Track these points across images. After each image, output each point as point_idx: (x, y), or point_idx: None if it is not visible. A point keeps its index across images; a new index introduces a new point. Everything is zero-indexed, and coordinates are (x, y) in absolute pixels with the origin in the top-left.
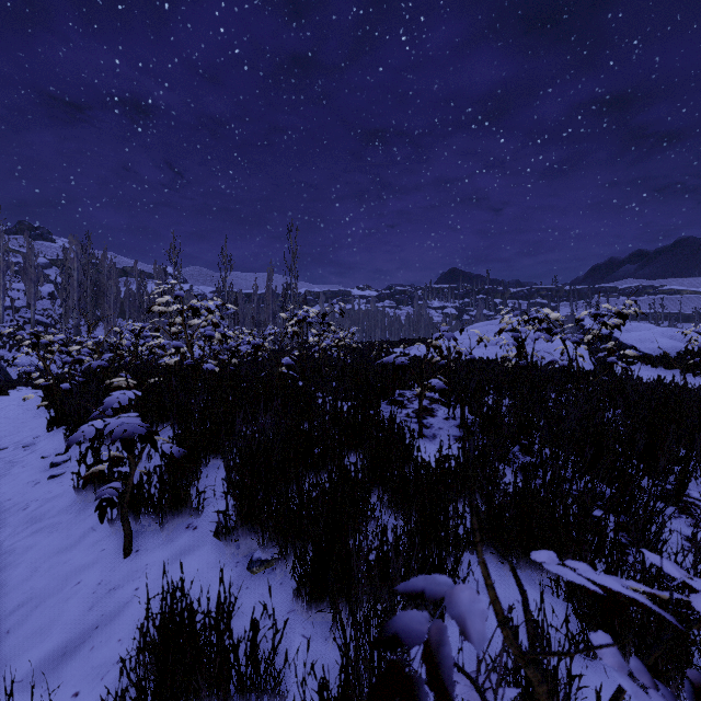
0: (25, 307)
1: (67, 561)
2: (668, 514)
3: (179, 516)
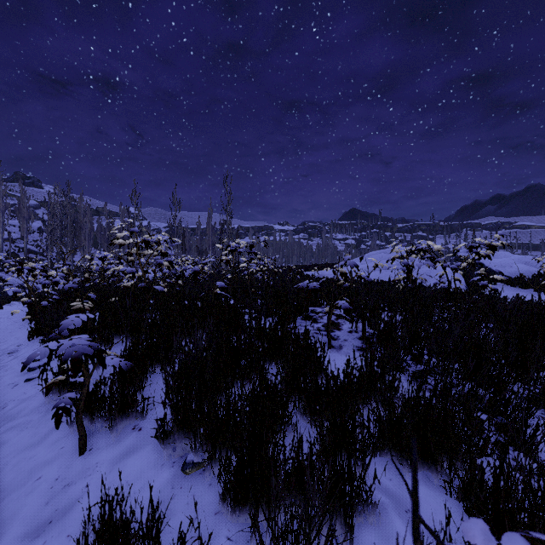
0: (20, 239)
1: (32, 457)
2: (537, 415)
3: (126, 419)
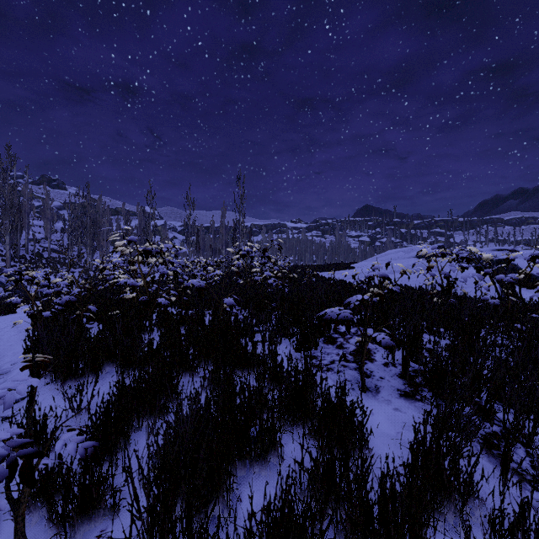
0: (44, 239)
1: None
2: None
3: (91, 518)
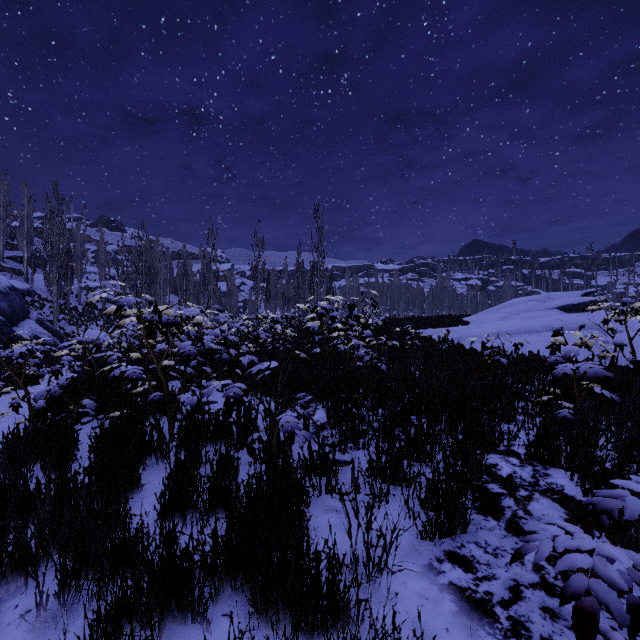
0: (99, 287)
1: None
2: None
3: None
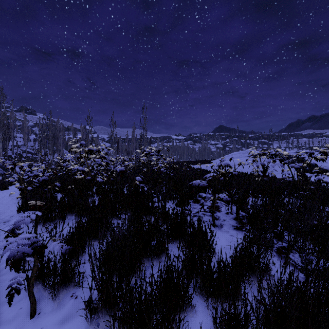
0: (23, 145)
1: None
2: None
3: (67, 287)
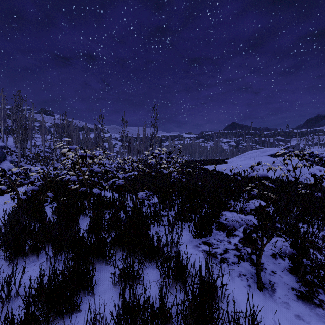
0: (41, 145)
1: None
2: None
3: None
